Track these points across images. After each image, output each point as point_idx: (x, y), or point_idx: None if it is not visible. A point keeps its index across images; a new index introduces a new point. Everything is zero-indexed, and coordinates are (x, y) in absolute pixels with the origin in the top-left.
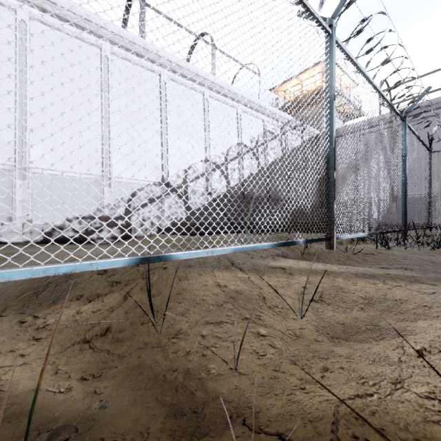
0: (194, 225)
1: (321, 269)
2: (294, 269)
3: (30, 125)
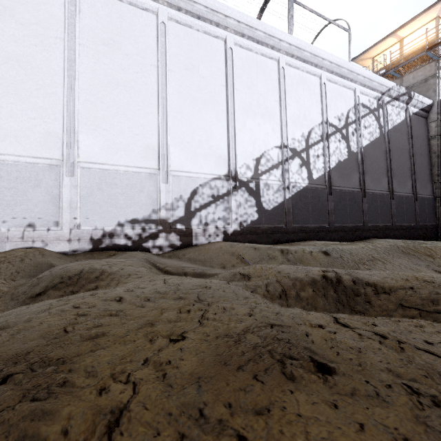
0: (268, 230)
1: None
2: None
3: (79, 111)
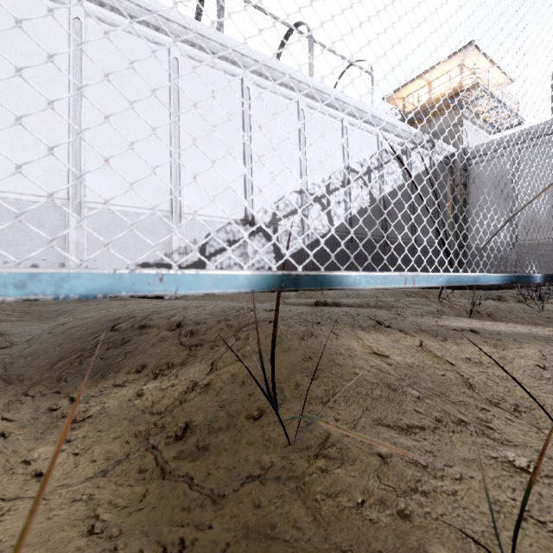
0: None
1: (548, 335)
2: (496, 333)
3: (86, 148)
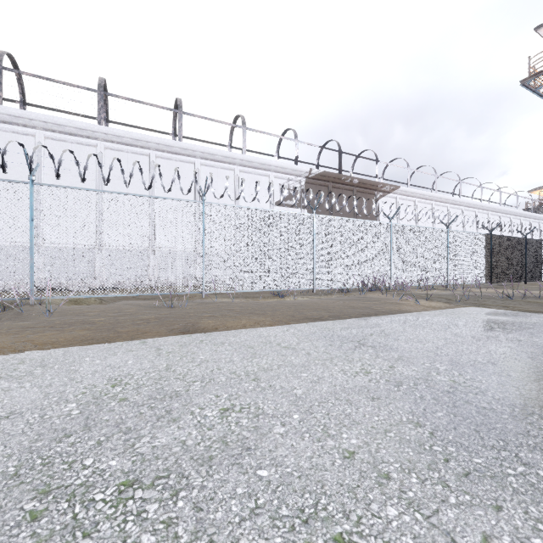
0: None
1: None
2: None
3: None
